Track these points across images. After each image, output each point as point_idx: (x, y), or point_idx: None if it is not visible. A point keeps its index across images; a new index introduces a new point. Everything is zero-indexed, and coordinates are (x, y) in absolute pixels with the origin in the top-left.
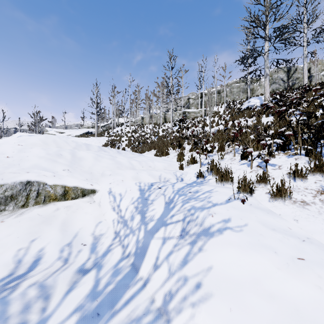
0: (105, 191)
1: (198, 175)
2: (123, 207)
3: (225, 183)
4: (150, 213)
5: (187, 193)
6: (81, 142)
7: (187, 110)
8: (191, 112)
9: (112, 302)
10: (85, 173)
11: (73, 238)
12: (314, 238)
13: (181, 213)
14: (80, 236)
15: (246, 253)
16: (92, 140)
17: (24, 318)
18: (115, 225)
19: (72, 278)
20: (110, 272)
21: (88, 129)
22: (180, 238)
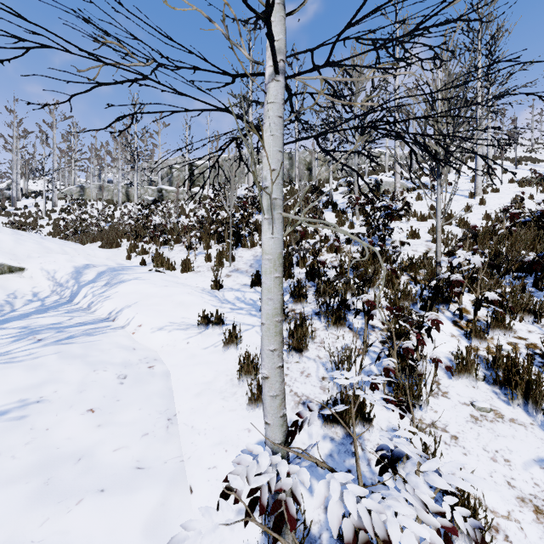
0: (36, 268)
1: (141, 261)
2: (59, 277)
3: (161, 266)
4: (84, 279)
5: (120, 268)
6: None
7: (164, 186)
8: (171, 190)
9: (56, 307)
10: (7, 254)
11: (14, 292)
12: (187, 283)
13: (109, 276)
14: (21, 291)
15: (139, 285)
16: None
17: (2, 308)
18: (51, 287)
19: (25, 302)
20: (52, 302)
21: None
22: (104, 286)
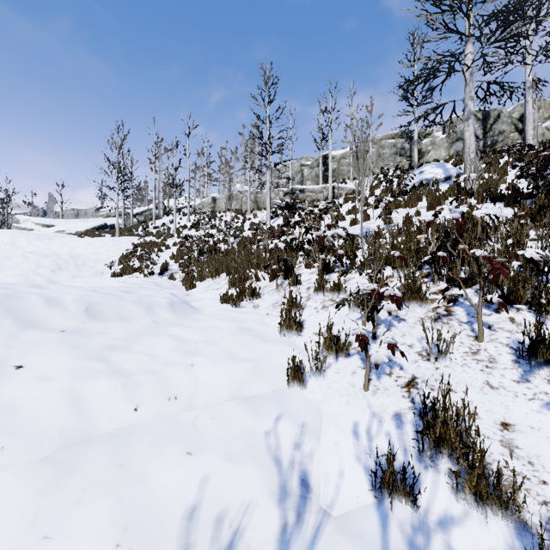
0: None
1: (389, 494)
2: None
3: None
4: None
5: None
6: (75, 247)
7: (298, 186)
8: (307, 190)
9: None
10: None
11: None
12: None
13: None
14: None
15: None
16: (103, 245)
17: None
18: None
19: None
20: None
21: (108, 220)
22: None
